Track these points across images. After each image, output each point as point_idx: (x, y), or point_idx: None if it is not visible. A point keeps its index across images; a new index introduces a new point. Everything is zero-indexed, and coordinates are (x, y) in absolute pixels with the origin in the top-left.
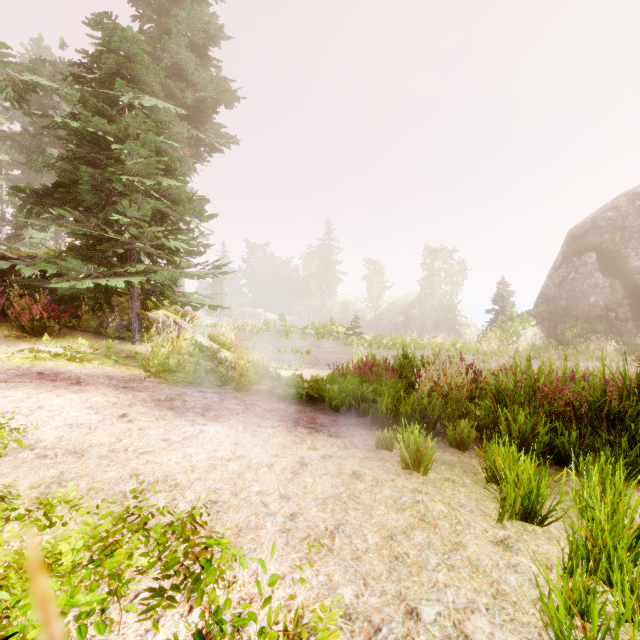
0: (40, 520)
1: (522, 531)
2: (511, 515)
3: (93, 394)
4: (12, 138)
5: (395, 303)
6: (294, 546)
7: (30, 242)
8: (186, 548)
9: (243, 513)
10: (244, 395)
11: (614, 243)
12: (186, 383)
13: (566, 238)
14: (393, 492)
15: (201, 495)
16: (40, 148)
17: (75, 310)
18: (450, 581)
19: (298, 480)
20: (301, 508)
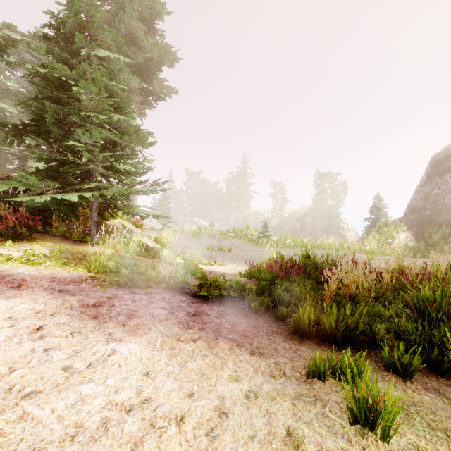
0: None
1: None
2: None
3: (23, 301)
4: (16, 95)
5: (293, 213)
6: None
7: (31, 170)
8: None
9: None
10: (172, 296)
11: None
12: (121, 284)
13: (429, 162)
14: None
15: None
16: None
17: (49, 219)
18: None
19: None
20: None
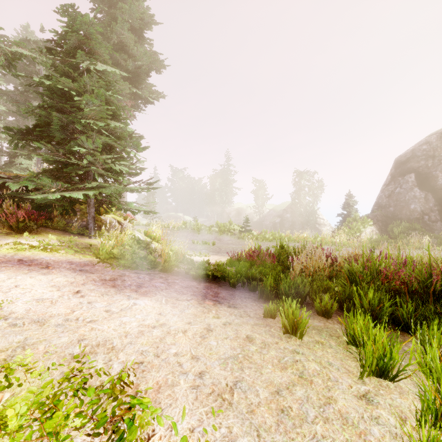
0: (1, 381)
1: (378, 386)
2: (369, 373)
3: (57, 276)
4: (7, 94)
5: (274, 209)
6: (202, 401)
7: (20, 167)
8: (114, 408)
9: (162, 372)
10: (167, 275)
11: (427, 167)
12: (126, 267)
13: (393, 164)
14: (277, 353)
15: (131, 357)
16: (26, 101)
17: (49, 214)
18: (326, 433)
19: (205, 343)
20: (207, 367)
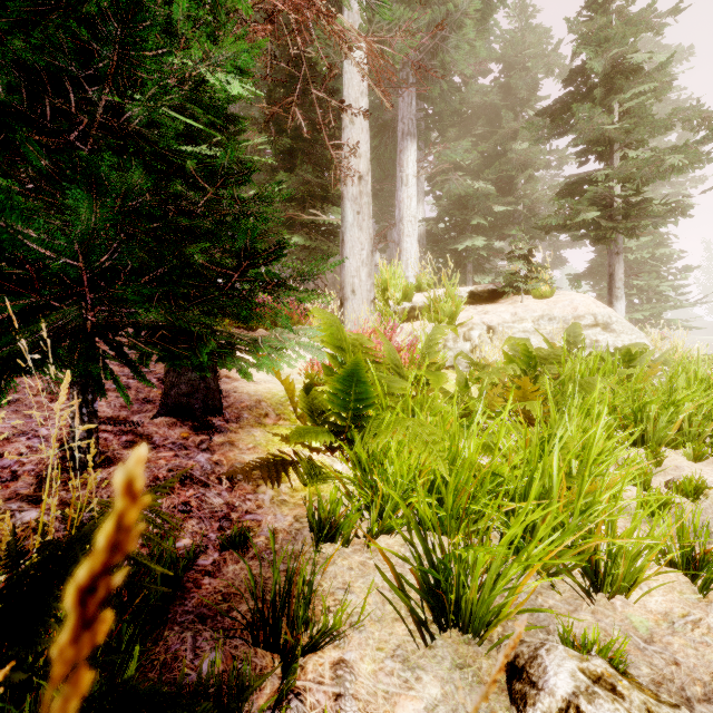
0: None
1: None
2: None
3: None
4: None
5: None
6: None
7: None
8: None
9: None
10: None
11: None
12: None
13: None
14: None
15: None
16: None
17: None
18: None
19: None
20: None
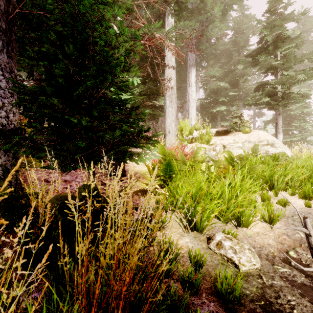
0: None
1: None
2: None
3: None
4: None
5: None
6: None
7: None
8: None
9: None
10: None
11: None
12: None
13: None
14: None
15: None
16: None
17: None
18: None
19: None
20: None
